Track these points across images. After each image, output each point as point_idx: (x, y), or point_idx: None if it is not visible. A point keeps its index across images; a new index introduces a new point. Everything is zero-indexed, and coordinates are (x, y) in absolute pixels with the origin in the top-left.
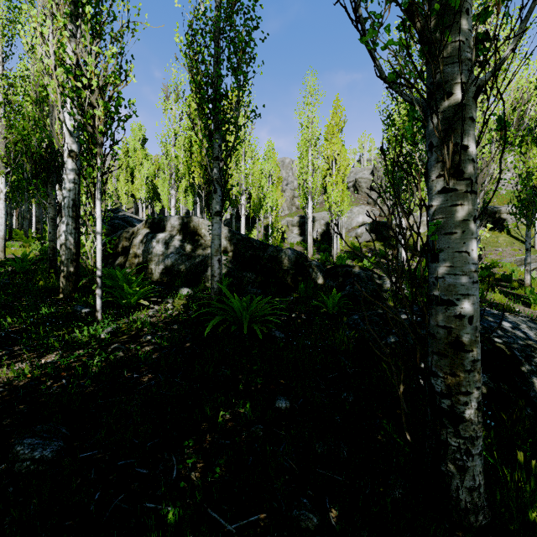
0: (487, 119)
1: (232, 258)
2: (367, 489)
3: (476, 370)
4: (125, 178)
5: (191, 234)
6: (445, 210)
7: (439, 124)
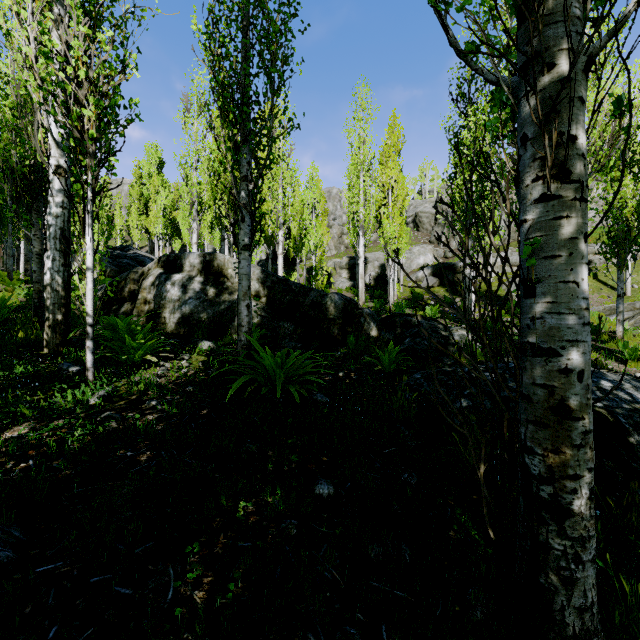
0: (599, 105)
1: (266, 305)
2: (438, 610)
3: (588, 445)
4: (137, 209)
5: (215, 275)
6: (545, 225)
7: (538, 104)
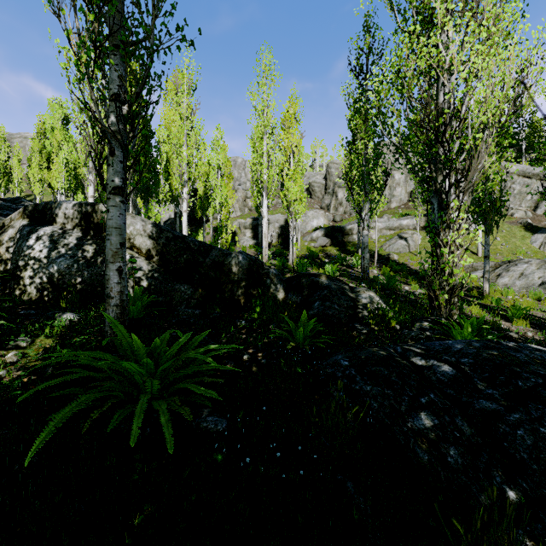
0: None
1: (159, 265)
2: None
3: None
4: (39, 163)
5: (96, 229)
6: None
7: None
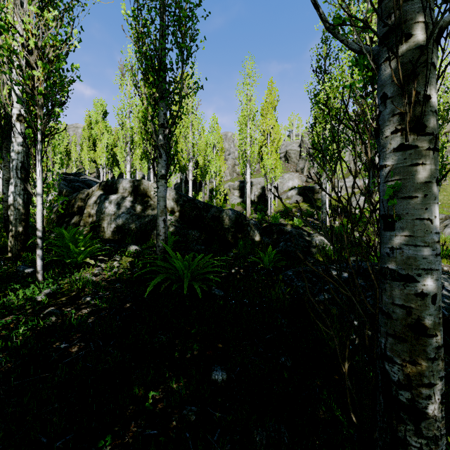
0: (444, 70)
1: (179, 218)
2: None
3: (440, 358)
4: (88, 146)
5: (141, 196)
6: (403, 170)
7: (399, 68)
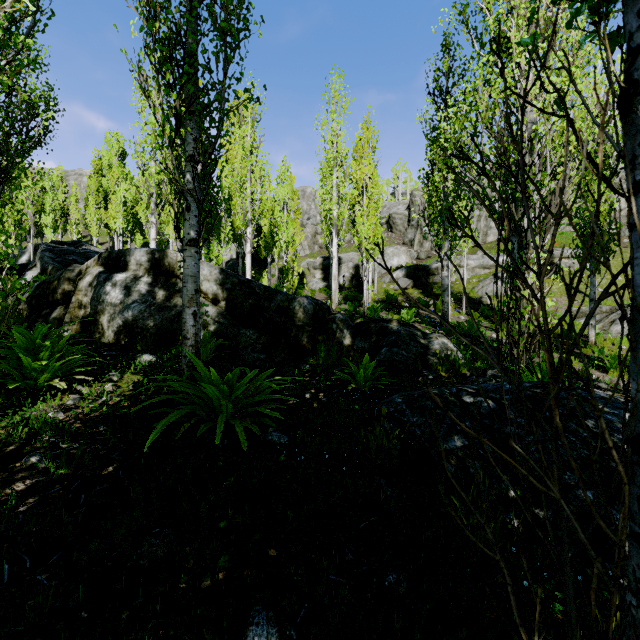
0: None
1: (225, 310)
2: None
3: None
4: (96, 202)
5: (166, 275)
6: None
7: None
